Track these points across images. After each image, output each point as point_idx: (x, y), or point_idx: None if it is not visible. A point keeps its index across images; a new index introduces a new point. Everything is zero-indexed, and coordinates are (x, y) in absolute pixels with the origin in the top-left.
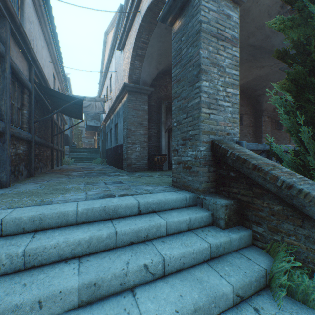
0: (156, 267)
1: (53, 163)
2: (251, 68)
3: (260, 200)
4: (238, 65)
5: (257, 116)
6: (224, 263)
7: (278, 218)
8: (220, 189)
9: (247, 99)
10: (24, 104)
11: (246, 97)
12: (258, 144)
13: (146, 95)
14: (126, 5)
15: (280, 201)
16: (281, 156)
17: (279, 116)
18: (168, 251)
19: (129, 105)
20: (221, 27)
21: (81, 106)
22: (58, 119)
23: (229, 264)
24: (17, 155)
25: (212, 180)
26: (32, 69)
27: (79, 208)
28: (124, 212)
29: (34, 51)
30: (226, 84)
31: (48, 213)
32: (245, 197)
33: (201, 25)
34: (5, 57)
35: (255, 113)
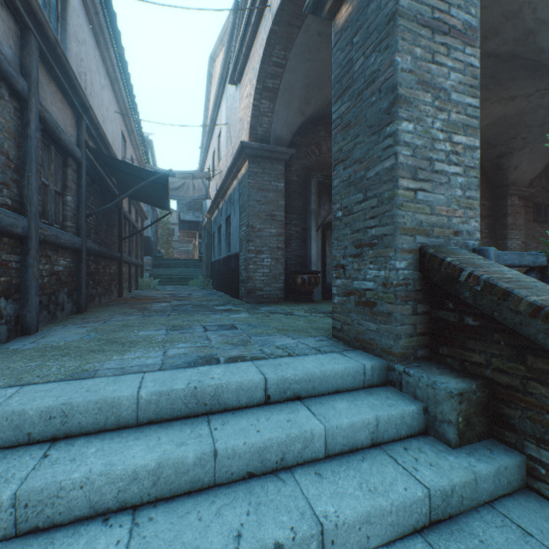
0: (304, 548)
1: (122, 287)
2: (486, 102)
3: (548, 386)
4: (477, 86)
5: (497, 196)
6: (465, 539)
7: None
8: (440, 351)
9: None
10: (67, 185)
11: None
12: (522, 254)
13: (281, 162)
14: None
15: None
16: None
17: None
18: (331, 506)
19: (251, 181)
20: (441, 6)
21: (167, 186)
22: (131, 211)
23: (478, 543)
24: (54, 276)
25: (422, 331)
26: (81, 124)
27: (143, 392)
28: (236, 400)
29: (84, 92)
30: (451, 127)
31: (80, 403)
32: (504, 376)
33: (398, 3)
34: (28, 100)
35: (492, 191)
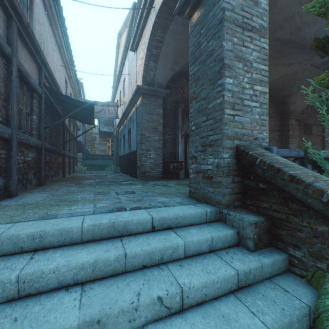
0: (173, 300)
1: (65, 171)
2: (277, 66)
3: (298, 217)
4: (267, 59)
5: (283, 119)
6: (255, 294)
7: (323, 241)
8: (247, 202)
9: (272, 100)
10: (33, 109)
11: (270, 99)
12: (291, 151)
13: (161, 98)
14: (140, 2)
15: (326, 220)
16: (321, 165)
17: (319, 117)
18: (187, 279)
19: (143, 109)
20: (247, 15)
21: (93, 110)
22: (70, 125)
23: (261, 296)
24: (26, 163)
25: (237, 192)
26: (42, 73)
27: (85, 225)
28: (136, 229)
29: (44, 54)
30: (253, 81)
31: (50, 230)
32: (278, 213)
33: (224, 13)
34: (11, 59)
35: (280, 116)
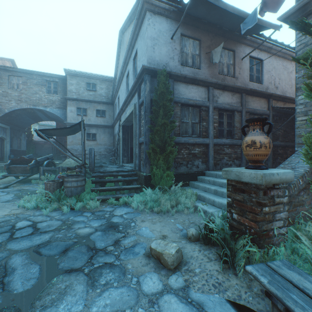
0: None
1: None
2: None
3: None
4: None
5: None
6: None
7: None
8: None
9: None
10: None
11: None
12: None
13: None
14: None
15: None
16: None
17: None
18: None
19: None
20: None
21: None
22: None
23: None
24: None
25: None
26: (269, 101)
27: None
28: None
29: (266, 92)
30: None
31: None
32: None
33: (296, 55)
34: (241, 111)
35: None
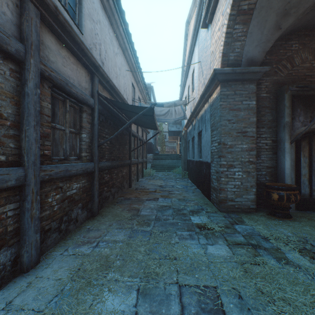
0: None
1: (130, 181)
2: None
3: None
4: None
5: None
6: None
7: None
8: None
9: None
10: (82, 126)
11: None
12: None
13: (252, 82)
14: None
15: None
16: None
17: None
18: None
19: (222, 103)
20: None
21: (153, 116)
22: (138, 131)
23: None
24: (67, 200)
25: None
26: (94, 79)
27: None
28: None
29: (92, 54)
30: None
31: None
32: None
33: None
34: (25, 61)
35: None
